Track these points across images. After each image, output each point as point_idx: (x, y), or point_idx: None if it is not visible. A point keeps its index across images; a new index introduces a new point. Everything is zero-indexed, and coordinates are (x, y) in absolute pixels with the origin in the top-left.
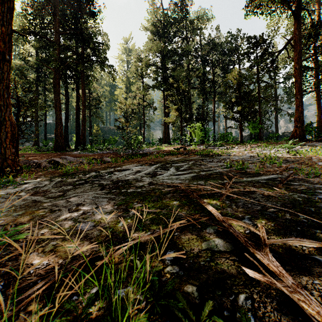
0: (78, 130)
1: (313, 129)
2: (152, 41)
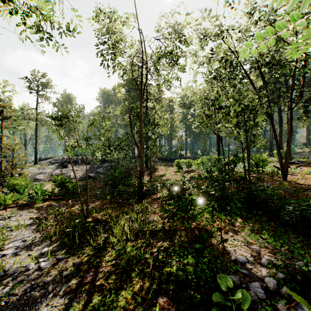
0: None
1: None
2: None
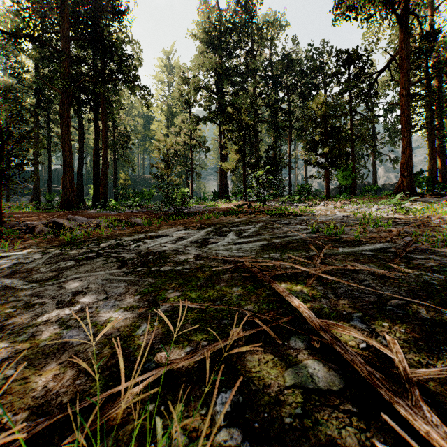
0: (97, 178)
1: (425, 179)
2: (204, 54)
